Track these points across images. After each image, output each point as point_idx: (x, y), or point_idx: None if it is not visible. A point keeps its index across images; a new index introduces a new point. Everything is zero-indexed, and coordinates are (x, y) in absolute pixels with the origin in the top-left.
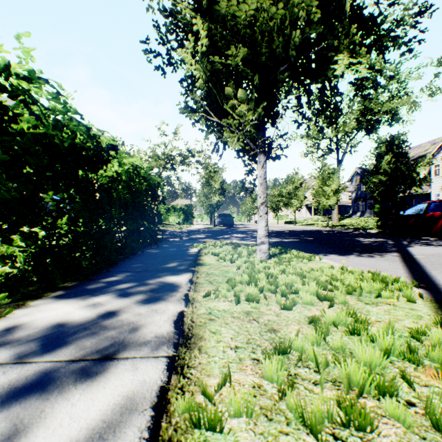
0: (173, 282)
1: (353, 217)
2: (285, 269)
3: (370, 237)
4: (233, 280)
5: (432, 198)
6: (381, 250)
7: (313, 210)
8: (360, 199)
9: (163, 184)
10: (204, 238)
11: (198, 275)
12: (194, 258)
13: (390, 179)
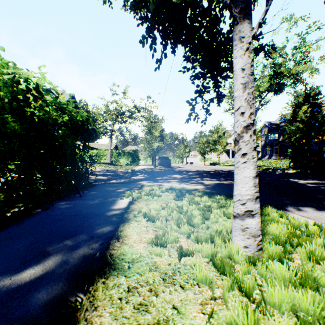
0: None
1: (262, 159)
2: None
3: (299, 177)
4: None
5: None
6: None
7: (231, 154)
8: (268, 145)
9: (93, 120)
10: (144, 180)
11: None
12: (111, 230)
13: (306, 126)
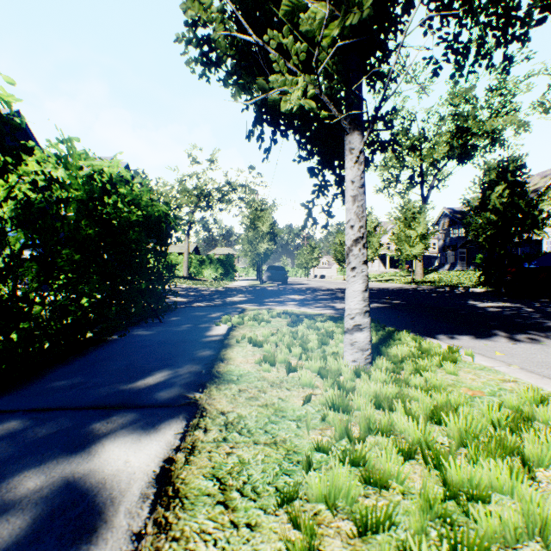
0: (99, 490)
1: (440, 270)
2: (438, 413)
3: (485, 299)
4: (304, 514)
5: (544, 246)
6: (534, 325)
7: (389, 262)
8: (449, 247)
9: (174, 216)
10: (245, 302)
11: (197, 438)
12: (212, 354)
13: (502, 218)
